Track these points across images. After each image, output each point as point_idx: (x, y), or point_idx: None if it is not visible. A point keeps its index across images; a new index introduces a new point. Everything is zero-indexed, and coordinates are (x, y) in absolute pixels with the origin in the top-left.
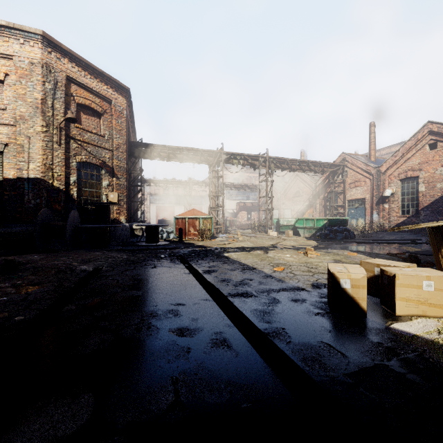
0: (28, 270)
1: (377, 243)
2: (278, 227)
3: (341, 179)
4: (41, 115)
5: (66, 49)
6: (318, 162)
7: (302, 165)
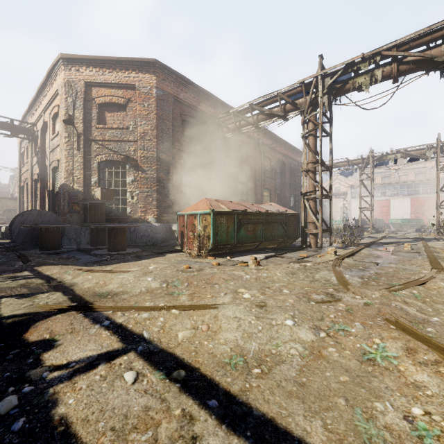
0: None
1: None
2: None
3: None
4: (65, 128)
5: (80, 58)
6: None
7: None
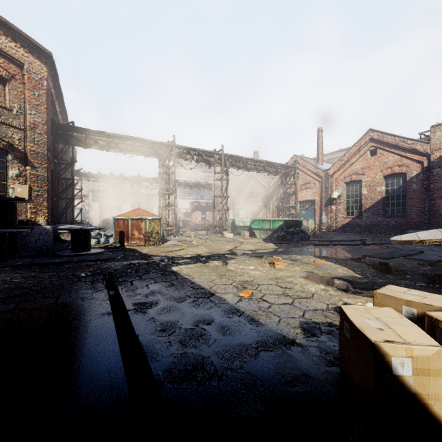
0: None
1: (333, 246)
2: (234, 228)
3: (293, 181)
4: None
5: None
6: (273, 162)
7: (257, 165)
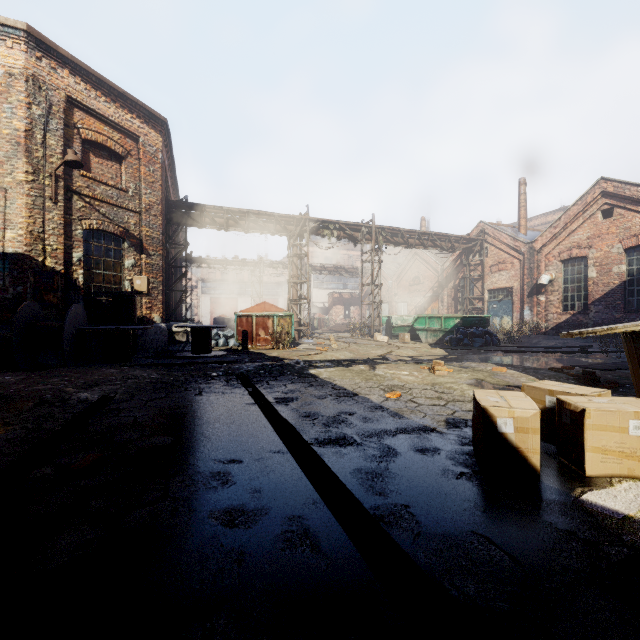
0: None
1: (532, 353)
2: (389, 328)
3: (479, 260)
4: (25, 156)
5: (65, 55)
6: (447, 234)
7: (423, 239)
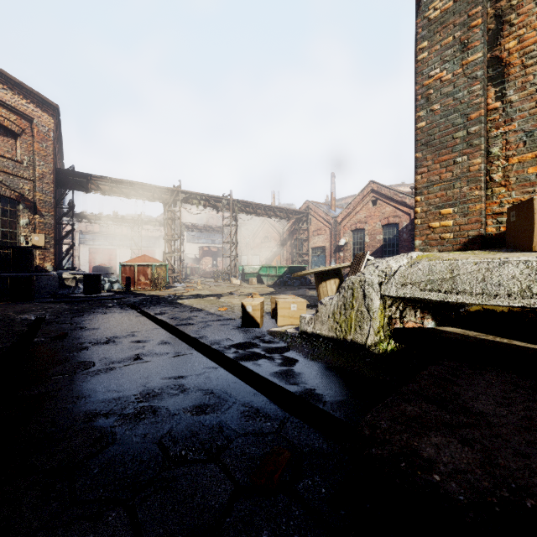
0: None
1: None
2: (243, 275)
3: (306, 226)
4: None
5: None
6: (284, 208)
7: (267, 210)
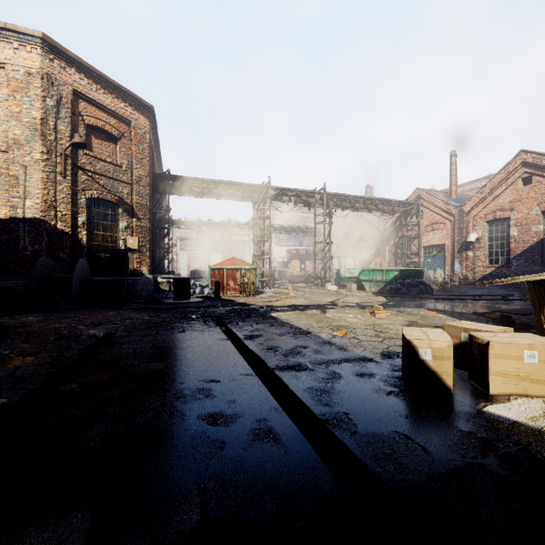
0: (20, 336)
1: (460, 300)
2: (338, 279)
3: (415, 221)
4: (41, 139)
5: (72, 56)
6: (388, 199)
7: (367, 204)
